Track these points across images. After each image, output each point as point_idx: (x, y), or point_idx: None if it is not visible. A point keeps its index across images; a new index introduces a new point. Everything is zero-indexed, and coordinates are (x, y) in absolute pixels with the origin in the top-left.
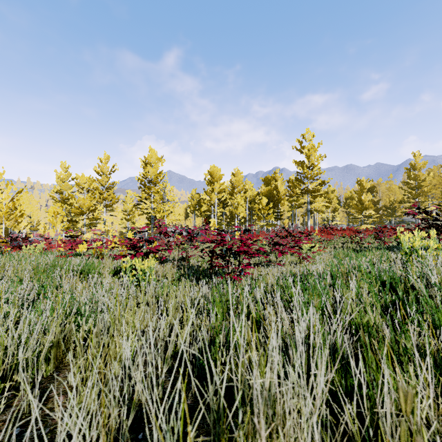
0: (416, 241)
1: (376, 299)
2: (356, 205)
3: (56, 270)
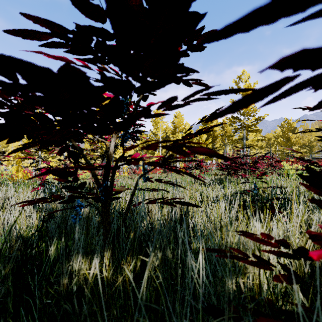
0: None
1: None
2: (284, 141)
3: None
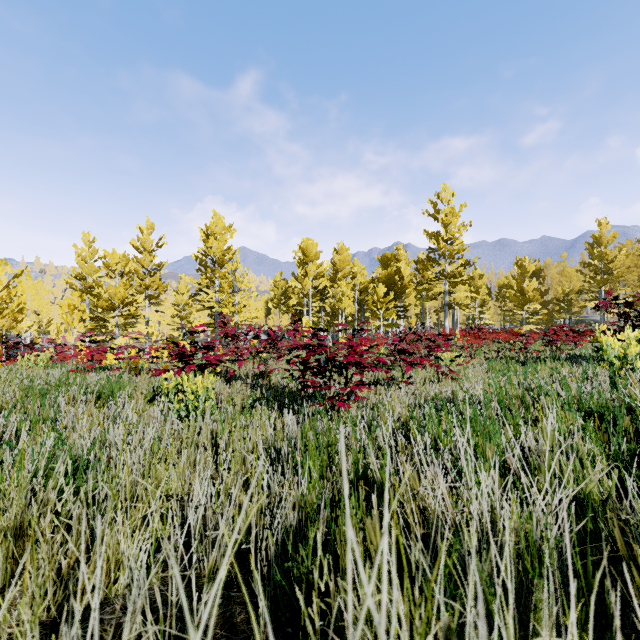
0: (632, 345)
1: (597, 446)
2: (514, 296)
3: (61, 392)
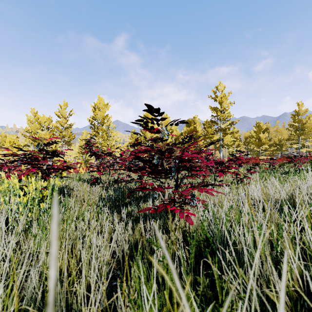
0: None
1: None
2: (255, 141)
3: None
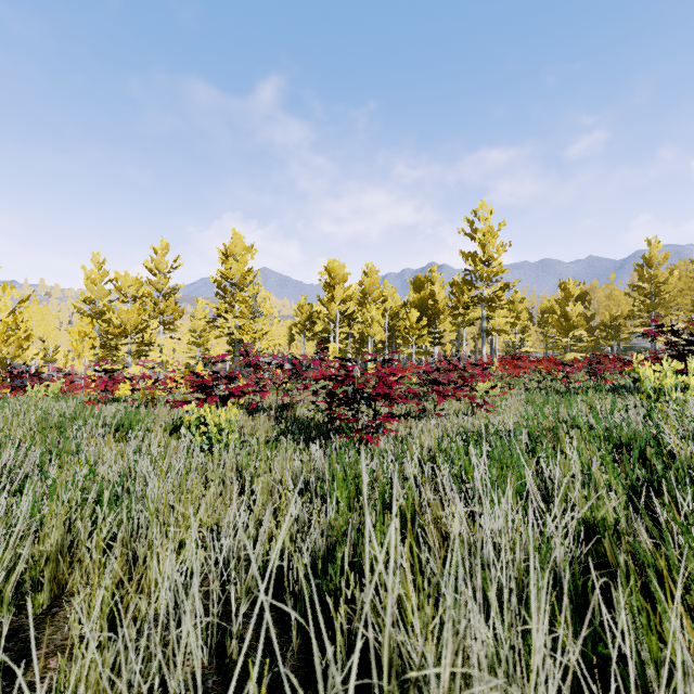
0: (667, 377)
1: (614, 476)
2: (557, 322)
3: (76, 425)
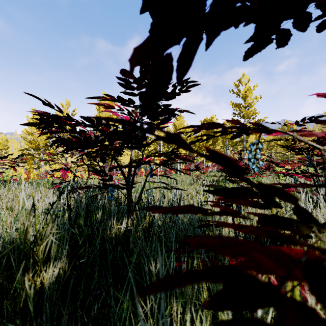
0: None
1: None
2: (283, 144)
3: None
